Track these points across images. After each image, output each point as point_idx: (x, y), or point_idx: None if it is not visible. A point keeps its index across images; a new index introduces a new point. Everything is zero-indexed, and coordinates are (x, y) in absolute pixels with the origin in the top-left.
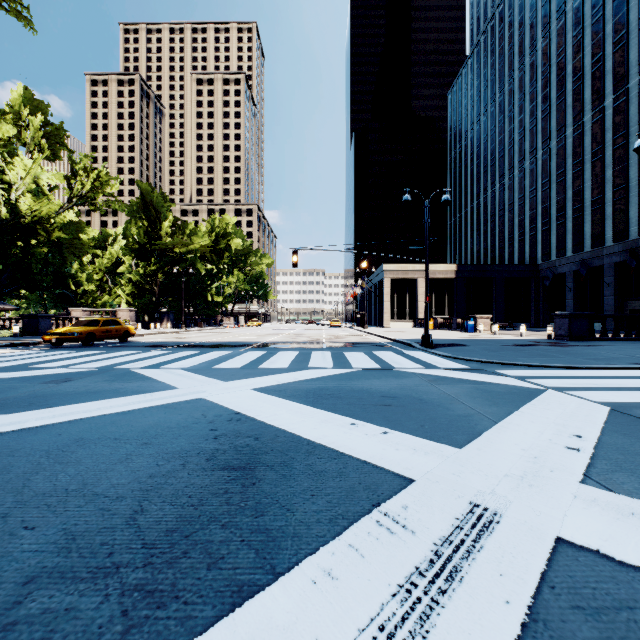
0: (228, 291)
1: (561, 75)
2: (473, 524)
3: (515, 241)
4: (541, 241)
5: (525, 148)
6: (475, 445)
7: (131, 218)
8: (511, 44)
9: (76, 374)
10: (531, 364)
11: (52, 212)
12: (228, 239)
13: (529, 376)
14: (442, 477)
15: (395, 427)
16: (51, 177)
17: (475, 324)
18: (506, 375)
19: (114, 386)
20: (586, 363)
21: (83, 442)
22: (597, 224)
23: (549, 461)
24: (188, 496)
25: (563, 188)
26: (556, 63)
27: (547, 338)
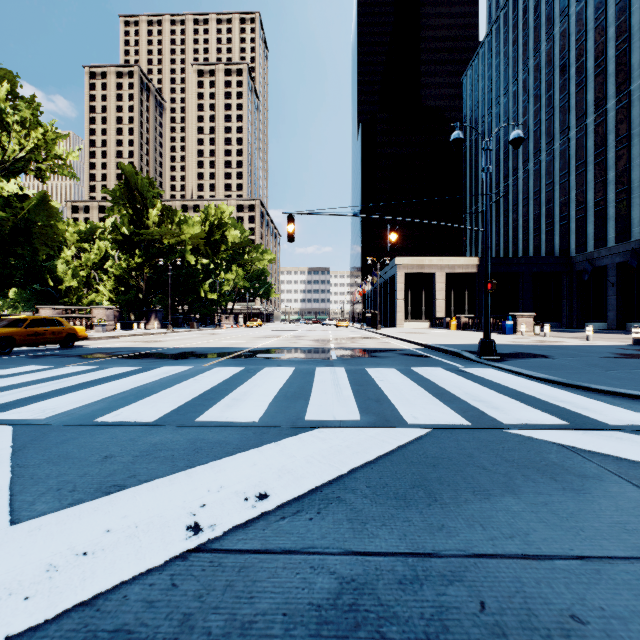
0: (226, 288)
1: (600, 40)
2: None
3: (542, 232)
4: (575, 231)
5: (554, 128)
6: None
7: (113, 205)
8: (537, 14)
9: None
10: None
11: None
12: (224, 230)
13: None
14: None
15: None
16: None
17: (514, 324)
18: None
19: None
20: None
21: None
22: None
23: None
24: None
25: (603, 169)
26: (594, 28)
27: (633, 343)
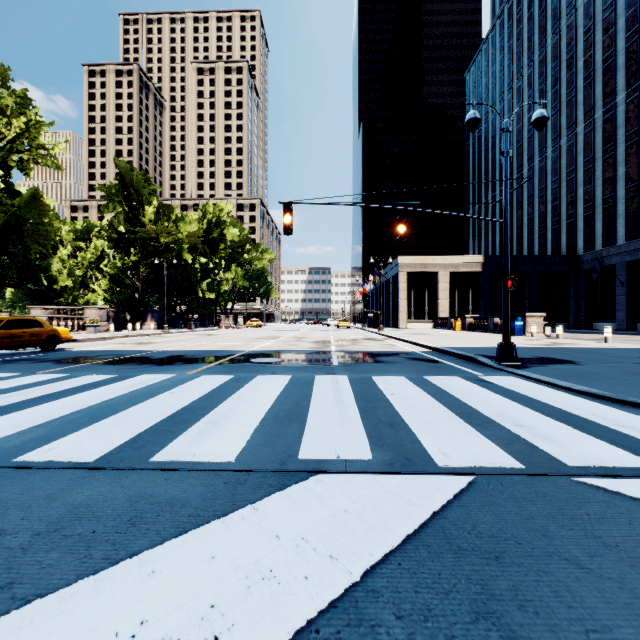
0: (225, 288)
1: (610, 32)
2: None
3: (548, 230)
4: (582, 228)
5: (561, 123)
6: None
7: (108, 202)
8: (543, 7)
9: None
10: None
11: None
12: (222, 228)
13: None
14: None
15: None
16: None
17: (524, 325)
18: None
19: None
20: None
21: None
22: None
23: None
24: None
25: (612, 165)
26: (603, 19)
27: None
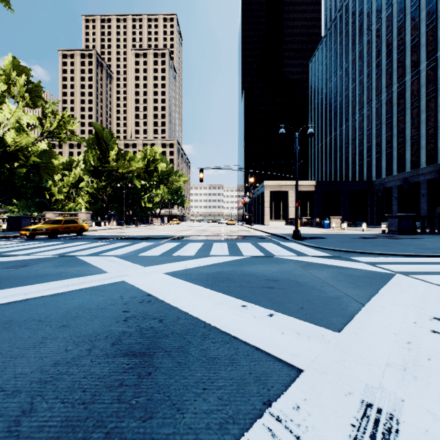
0: (156, 200)
1: (389, 48)
2: (370, 432)
3: (356, 165)
4: (375, 165)
5: (363, 100)
6: (351, 328)
7: (88, 148)
8: (353, 27)
9: (34, 260)
10: (377, 252)
11: (29, 143)
12: (156, 163)
13: (377, 262)
14: (328, 367)
15: (279, 309)
16: (29, 118)
17: (329, 223)
18: (360, 261)
19: (59, 270)
20: (417, 252)
21: (10, 324)
22: (415, 152)
23: (422, 347)
24: (82, 390)
25: (390, 127)
26: (385, 40)
27: (382, 233)
